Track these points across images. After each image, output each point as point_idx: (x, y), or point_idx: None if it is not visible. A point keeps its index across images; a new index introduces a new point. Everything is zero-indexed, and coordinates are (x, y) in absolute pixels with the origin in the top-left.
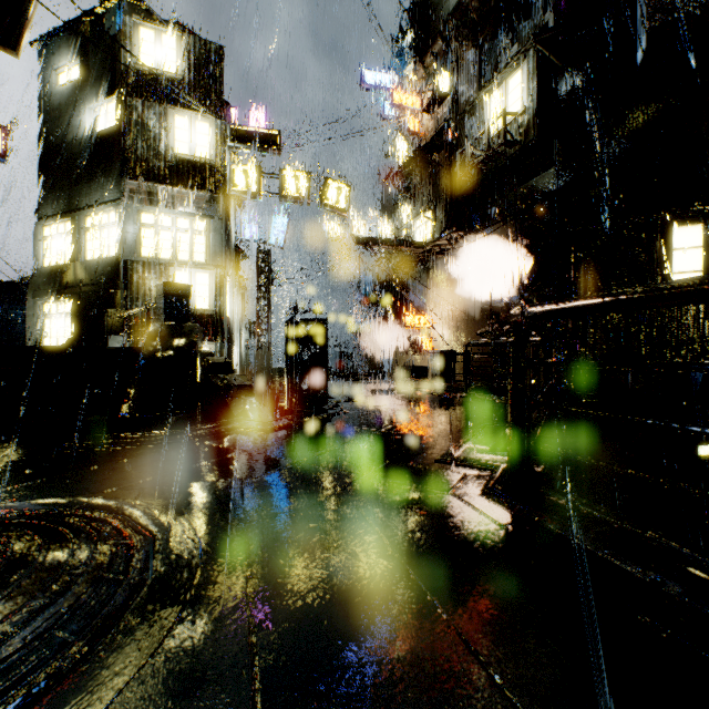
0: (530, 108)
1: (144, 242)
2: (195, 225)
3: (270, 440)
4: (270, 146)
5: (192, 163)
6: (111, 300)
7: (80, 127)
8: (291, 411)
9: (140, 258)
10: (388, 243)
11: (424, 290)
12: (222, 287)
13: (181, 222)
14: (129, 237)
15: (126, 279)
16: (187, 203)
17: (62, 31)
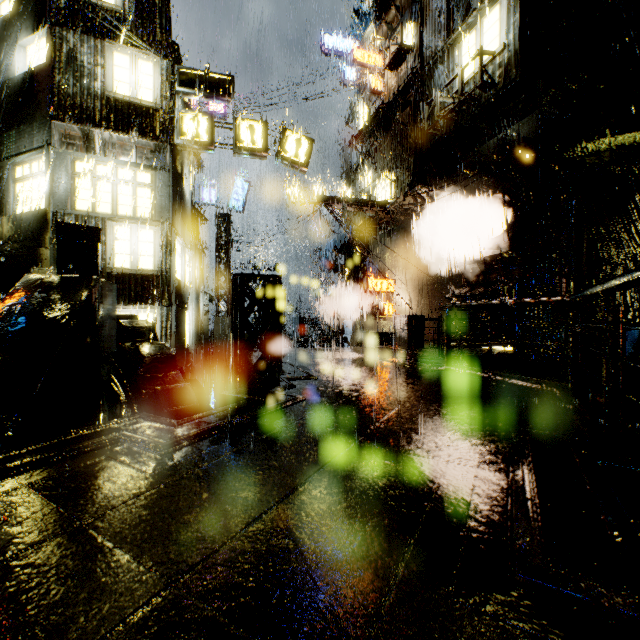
0: (510, 44)
1: (79, 193)
2: (139, 177)
3: (158, 476)
4: (223, 93)
5: (133, 106)
6: (40, 258)
7: (9, 67)
8: (227, 397)
9: (73, 211)
10: (350, 202)
11: (386, 254)
12: (168, 245)
13: (122, 172)
14: (60, 187)
15: None
16: (130, 152)
17: None
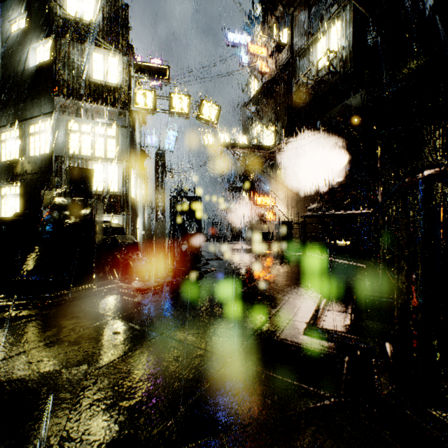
0: (347, 47)
1: (71, 143)
2: (108, 132)
3: (143, 302)
4: (162, 77)
5: (105, 87)
6: (46, 185)
7: (25, 62)
8: (170, 269)
9: (67, 154)
10: (245, 146)
11: (269, 180)
12: (127, 176)
13: (98, 129)
14: (59, 139)
15: (57, 169)
16: (102, 116)
17: None
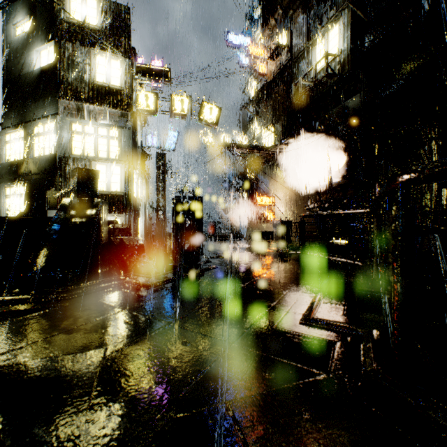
0: (345, 50)
1: (74, 144)
2: (111, 133)
3: (150, 296)
4: (164, 79)
5: (108, 89)
6: (50, 185)
7: (30, 64)
8: (173, 266)
9: (71, 155)
10: (245, 147)
11: (269, 180)
12: (129, 176)
13: (100, 130)
14: (63, 140)
15: (61, 170)
16: (105, 117)
17: None
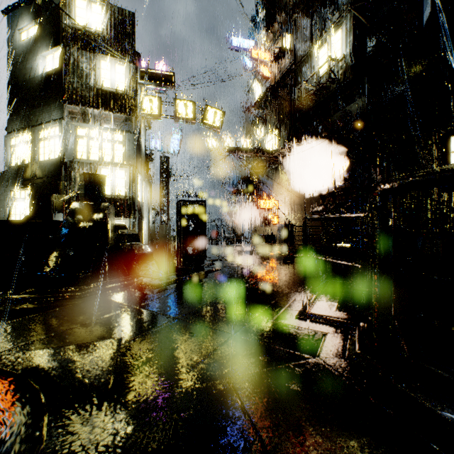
0: (347, 55)
1: (79, 148)
2: (115, 137)
3: (157, 295)
4: (168, 83)
5: (112, 93)
6: (56, 189)
7: (35, 69)
8: (178, 268)
9: (76, 159)
10: (248, 150)
11: (272, 183)
12: (134, 180)
13: (105, 134)
14: (68, 145)
15: (66, 174)
16: (110, 121)
17: (23, 2)
